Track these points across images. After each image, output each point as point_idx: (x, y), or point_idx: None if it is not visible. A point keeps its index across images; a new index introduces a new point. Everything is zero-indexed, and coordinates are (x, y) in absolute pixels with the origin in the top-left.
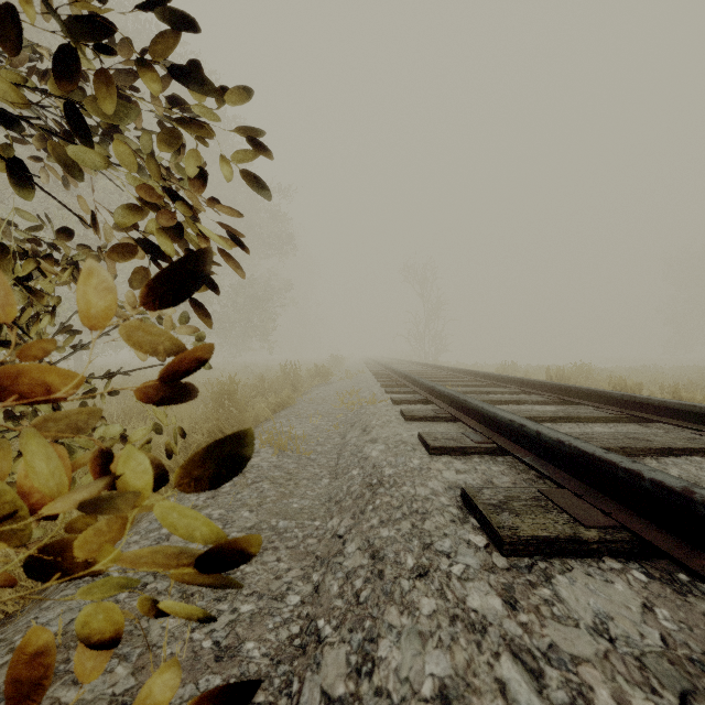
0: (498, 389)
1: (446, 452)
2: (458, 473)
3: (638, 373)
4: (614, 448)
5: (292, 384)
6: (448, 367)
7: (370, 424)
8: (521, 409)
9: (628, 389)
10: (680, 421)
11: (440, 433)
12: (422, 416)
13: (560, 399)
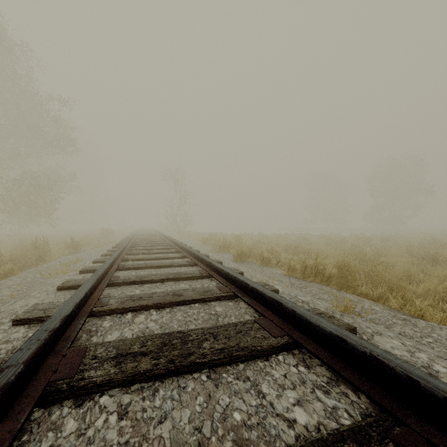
0: (173, 255)
1: (26, 322)
2: (1, 343)
3: (276, 238)
4: (150, 305)
5: (39, 255)
6: (169, 238)
7: (30, 295)
8: (155, 273)
9: (244, 252)
10: (221, 278)
11: (48, 303)
12: (70, 286)
13: (194, 262)
